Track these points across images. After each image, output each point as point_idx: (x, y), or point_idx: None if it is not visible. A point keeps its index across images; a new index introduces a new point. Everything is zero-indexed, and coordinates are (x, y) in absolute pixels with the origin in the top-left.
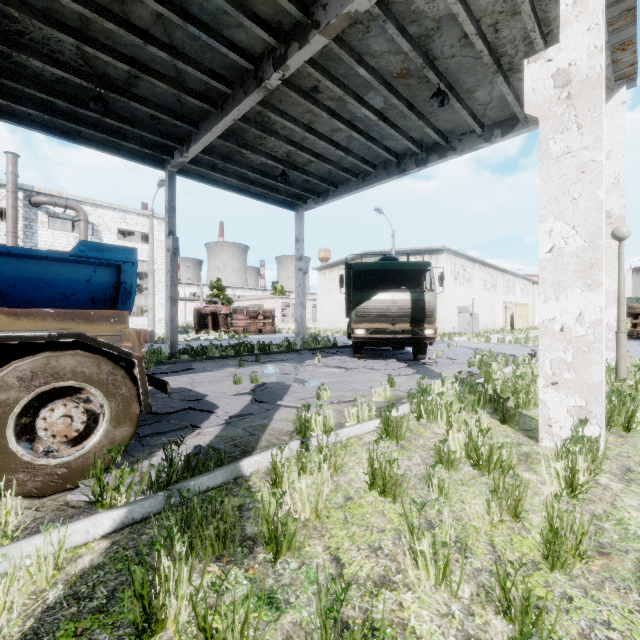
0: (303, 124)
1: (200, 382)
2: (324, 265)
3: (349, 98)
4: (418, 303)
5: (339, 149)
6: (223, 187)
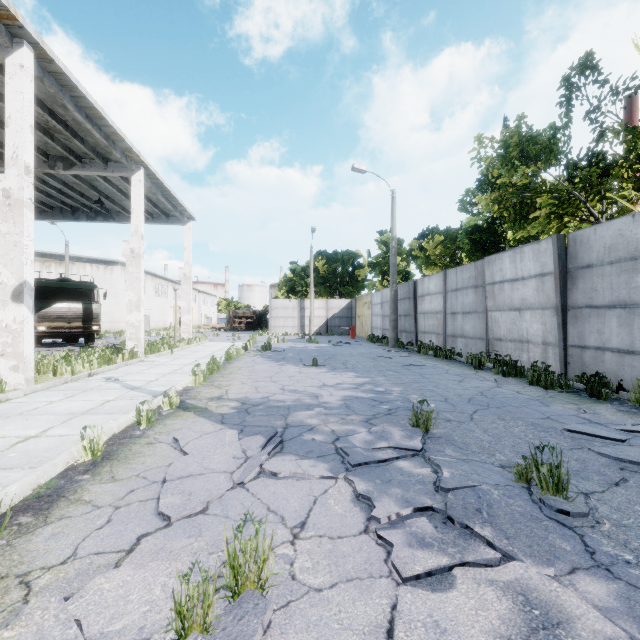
0: None
1: None
2: None
3: (36, 181)
4: (88, 310)
5: None
6: None
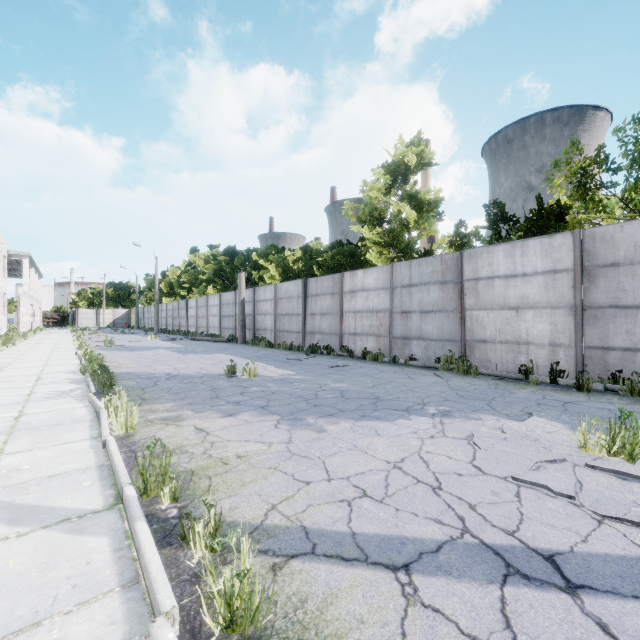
0: None
1: None
2: None
3: None
4: None
5: None
6: None
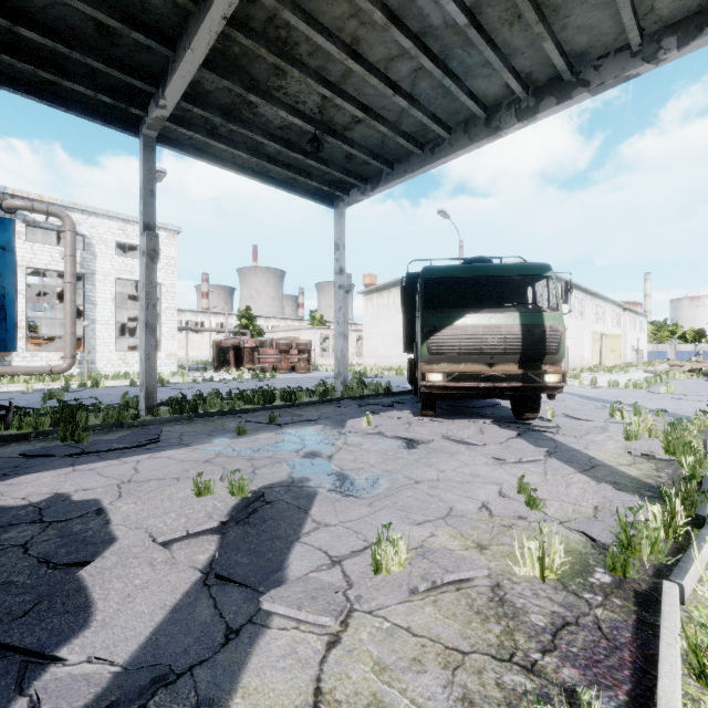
0: (343, 43)
1: (142, 480)
2: (371, 288)
3: None
4: (533, 330)
5: (399, 94)
6: (230, 167)
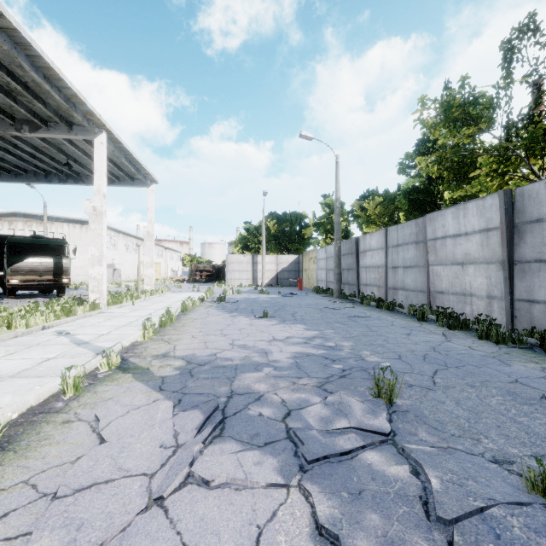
0: None
1: None
2: None
3: (7, 145)
4: (58, 264)
5: None
6: None
